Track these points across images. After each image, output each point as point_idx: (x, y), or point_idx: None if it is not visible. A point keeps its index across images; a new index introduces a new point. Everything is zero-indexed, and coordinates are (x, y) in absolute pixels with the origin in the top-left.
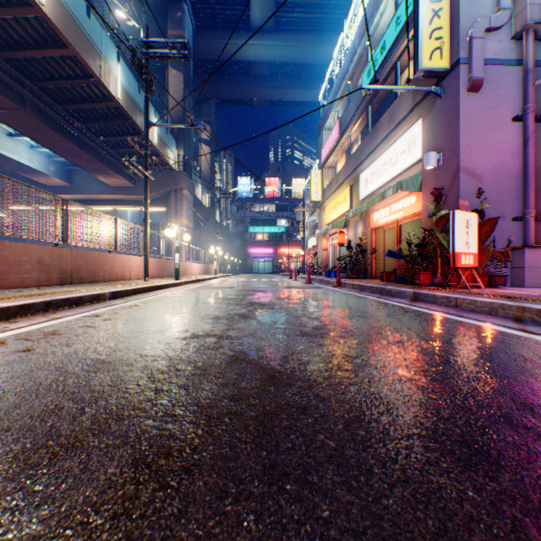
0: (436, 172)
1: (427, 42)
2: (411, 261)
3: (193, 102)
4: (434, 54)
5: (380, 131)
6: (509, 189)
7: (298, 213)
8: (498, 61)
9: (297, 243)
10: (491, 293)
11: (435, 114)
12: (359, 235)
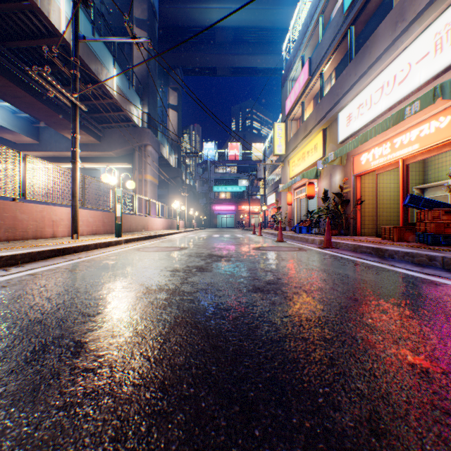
0: None
1: None
2: None
3: (161, 71)
4: None
5: (377, 44)
6: None
7: (259, 170)
8: None
9: (256, 200)
10: None
11: None
12: (336, 184)
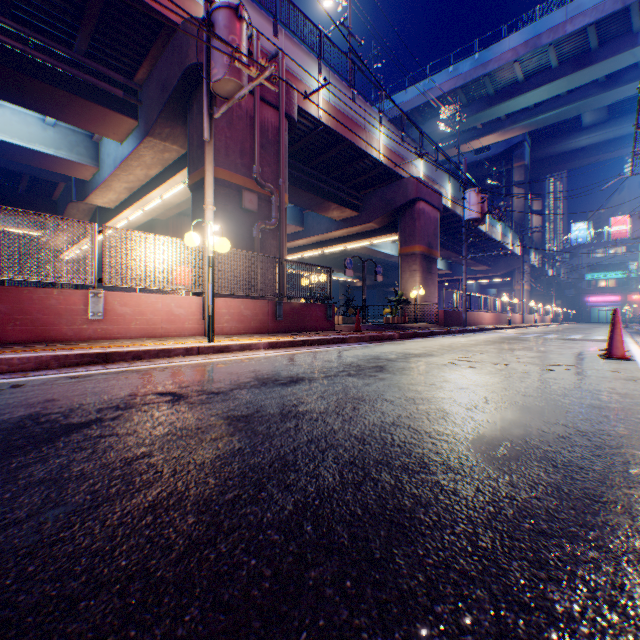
0: None
1: None
2: None
3: None
4: None
5: None
6: None
7: (638, 268)
8: None
9: None
10: None
11: None
12: None
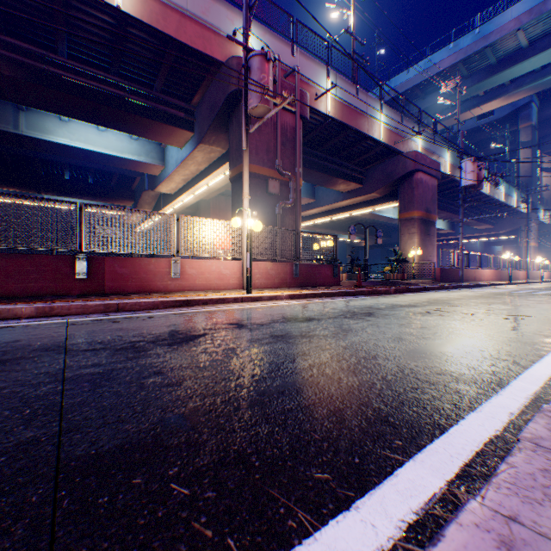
0: None
1: None
2: None
3: None
4: None
5: None
6: None
7: None
8: None
9: None
10: None
11: None
12: None
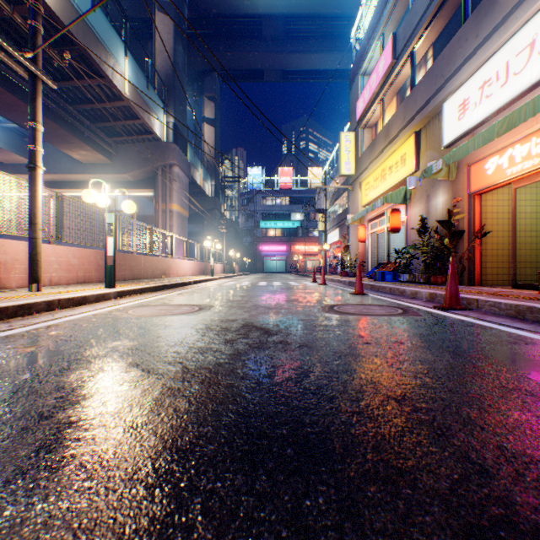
0: None
1: None
2: None
3: (194, 75)
4: None
5: None
6: None
7: (319, 199)
8: None
9: (313, 239)
10: None
11: None
12: (439, 209)
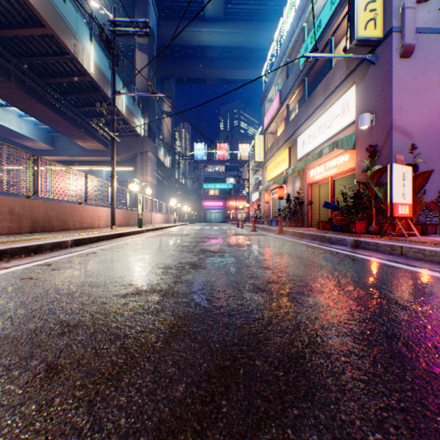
0: (369, 132)
1: (362, 14)
2: (347, 211)
3: (156, 81)
4: (368, 24)
5: (316, 99)
6: (437, 146)
7: (244, 172)
8: (427, 29)
9: (242, 197)
10: (431, 241)
11: (369, 80)
12: (297, 189)
